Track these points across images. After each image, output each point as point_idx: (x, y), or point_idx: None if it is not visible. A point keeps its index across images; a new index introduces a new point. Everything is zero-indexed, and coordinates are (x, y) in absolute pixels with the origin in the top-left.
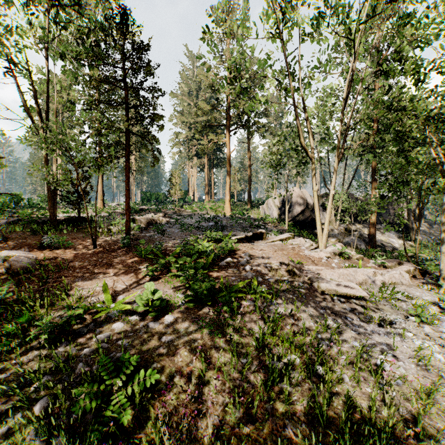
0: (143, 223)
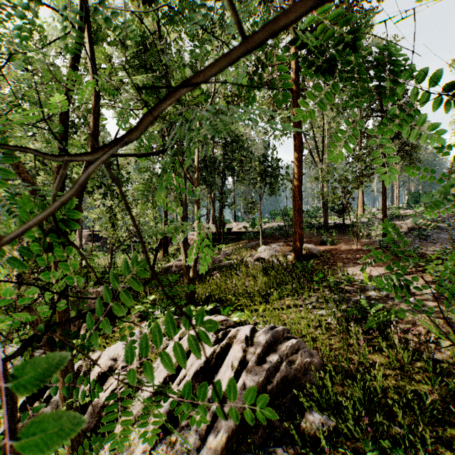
0: (403, 228)
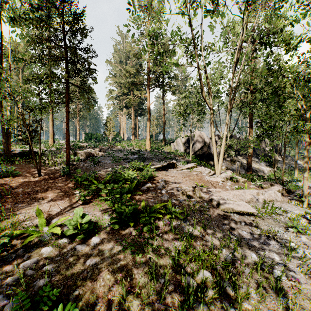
0: (83, 156)
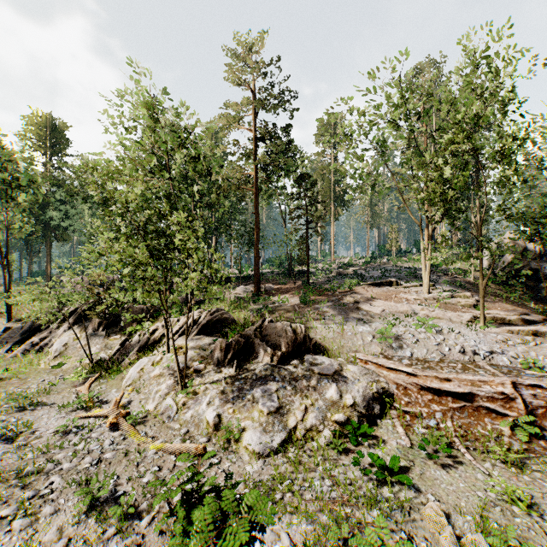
0: (334, 274)
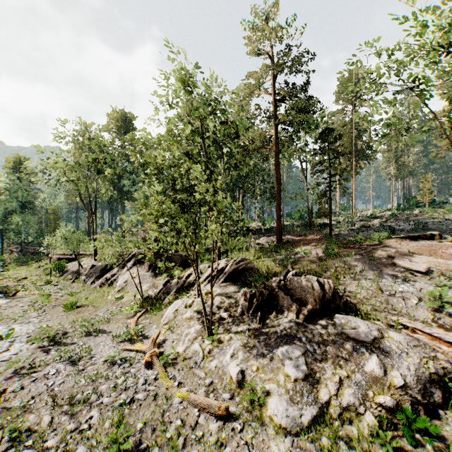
0: (358, 226)
